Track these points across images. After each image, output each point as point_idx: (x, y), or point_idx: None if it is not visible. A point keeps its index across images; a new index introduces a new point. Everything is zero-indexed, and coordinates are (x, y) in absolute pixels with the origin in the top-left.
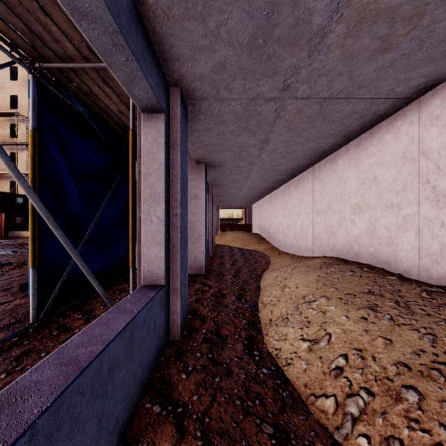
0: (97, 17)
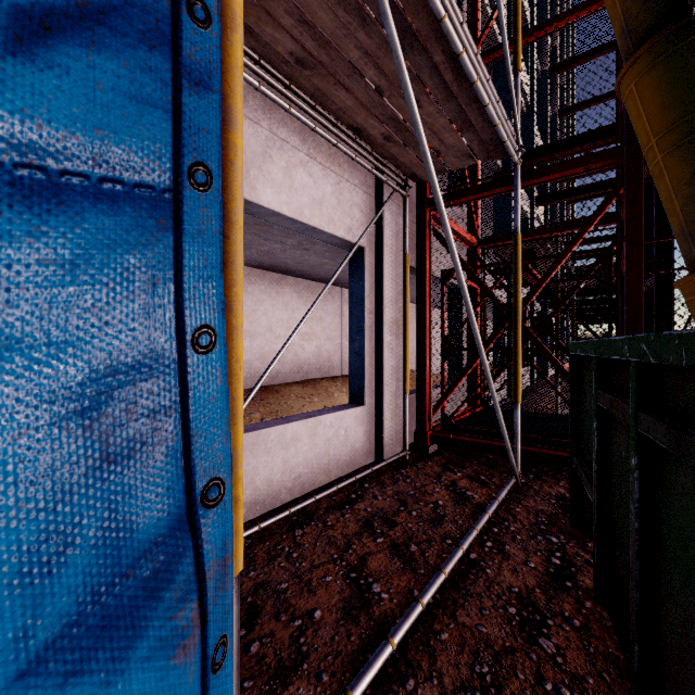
0: (268, 216)
